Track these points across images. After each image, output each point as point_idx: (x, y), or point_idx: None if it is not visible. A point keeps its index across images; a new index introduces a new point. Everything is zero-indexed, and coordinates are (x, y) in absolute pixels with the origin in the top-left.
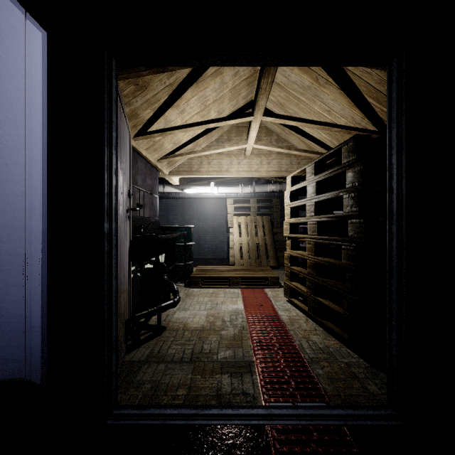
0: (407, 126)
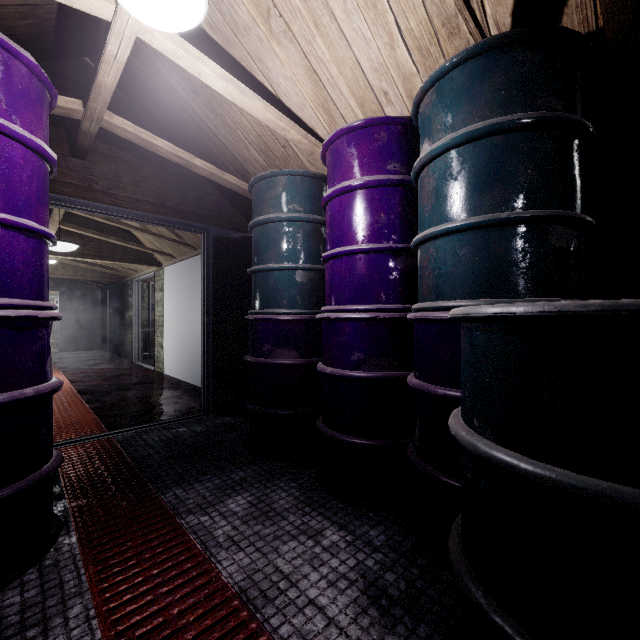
0: (60, 303)
